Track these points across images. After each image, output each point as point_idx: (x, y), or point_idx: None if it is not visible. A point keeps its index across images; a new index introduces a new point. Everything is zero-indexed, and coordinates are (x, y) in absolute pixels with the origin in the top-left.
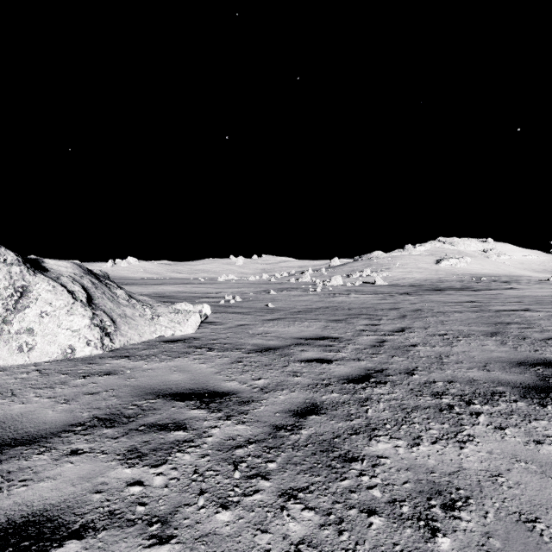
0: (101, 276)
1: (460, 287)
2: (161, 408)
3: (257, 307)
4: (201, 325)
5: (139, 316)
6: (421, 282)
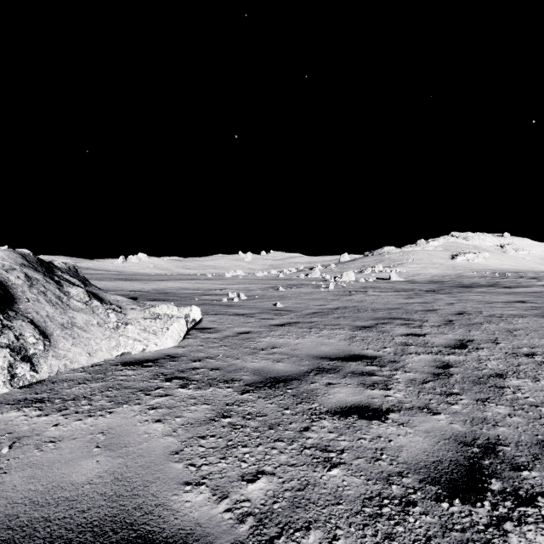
0: (63, 270)
1: (486, 284)
2: None
3: (263, 307)
4: (190, 333)
5: (97, 324)
6: (439, 278)
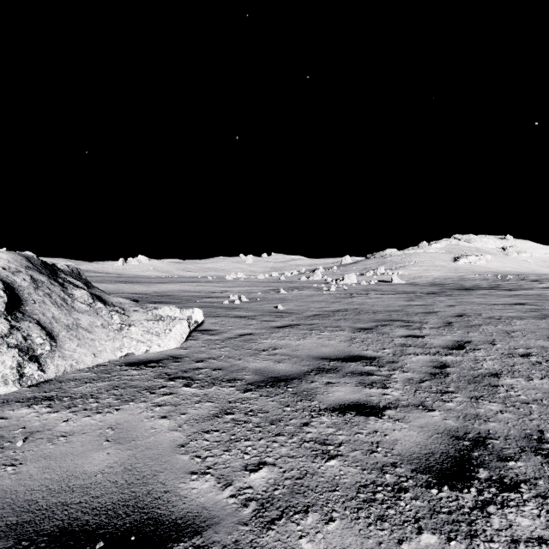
0: (66, 272)
1: (488, 286)
2: None
3: (264, 309)
4: (192, 335)
5: (101, 325)
6: (441, 280)
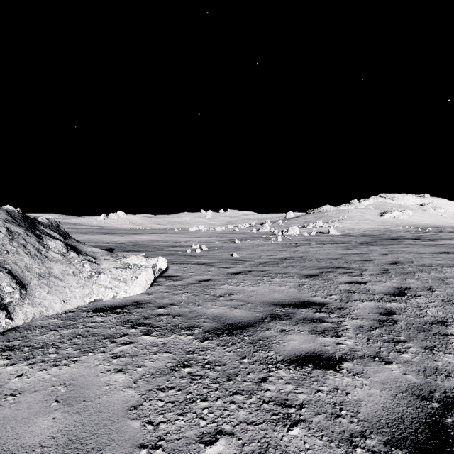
0: (45, 225)
1: (411, 237)
2: None
3: (222, 257)
4: (157, 280)
5: (72, 273)
6: (371, 232)
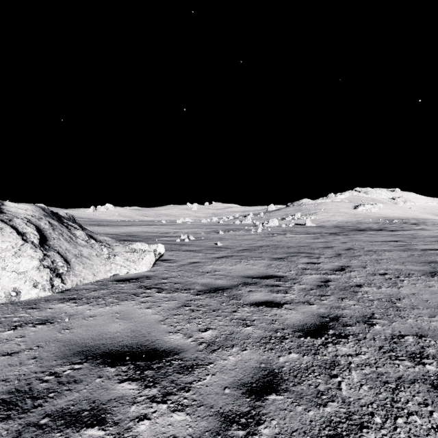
0: (66, 218)
1: (377, 228)
2: (84, 379)
3: (207, 245)
4: (156, 263)
5: (96, 255)
6: (343, 224)
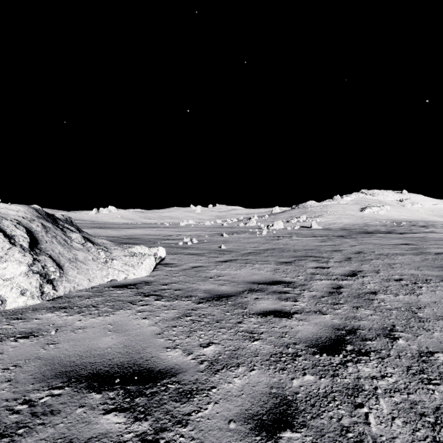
0: (62, 220)
1: (385, 231)
2: (62, 409)
3: (211, 248)
4: (157, 267)
5: (92, 259)
6: (350, 226)
